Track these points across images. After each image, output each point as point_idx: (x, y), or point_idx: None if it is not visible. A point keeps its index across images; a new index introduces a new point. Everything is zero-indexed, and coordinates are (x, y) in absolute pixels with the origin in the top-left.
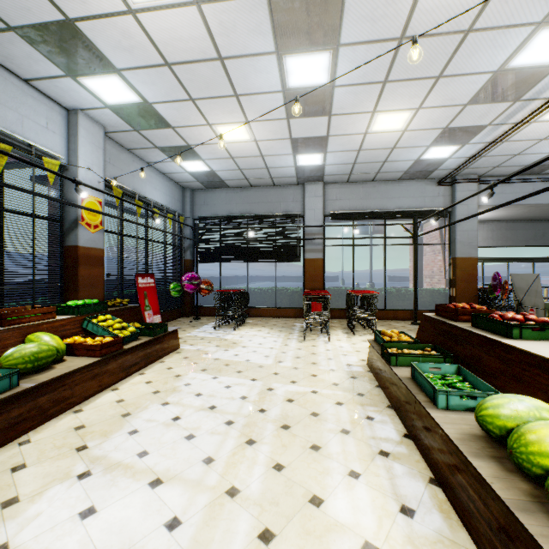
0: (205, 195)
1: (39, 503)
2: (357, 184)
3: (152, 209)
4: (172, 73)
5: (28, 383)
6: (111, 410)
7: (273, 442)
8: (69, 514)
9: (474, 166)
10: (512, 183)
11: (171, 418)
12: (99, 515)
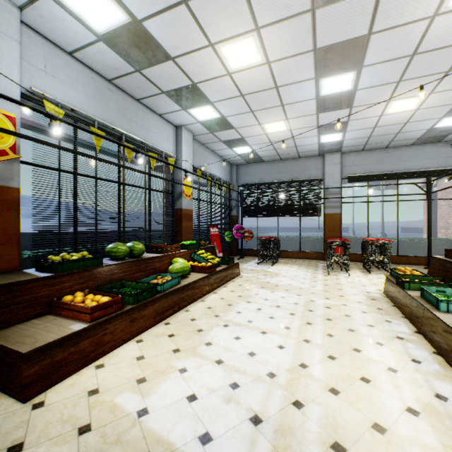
0: (246, 168)
1: (213, 332)
2: (371, 152)
3: (218, 182)
4: (243, 99)
5: (184, 282)
6: (220, 302)
7: (323, 325)
8: (229, 337)
9: None
10: None
11: (256, 308)
12: (243, 339)
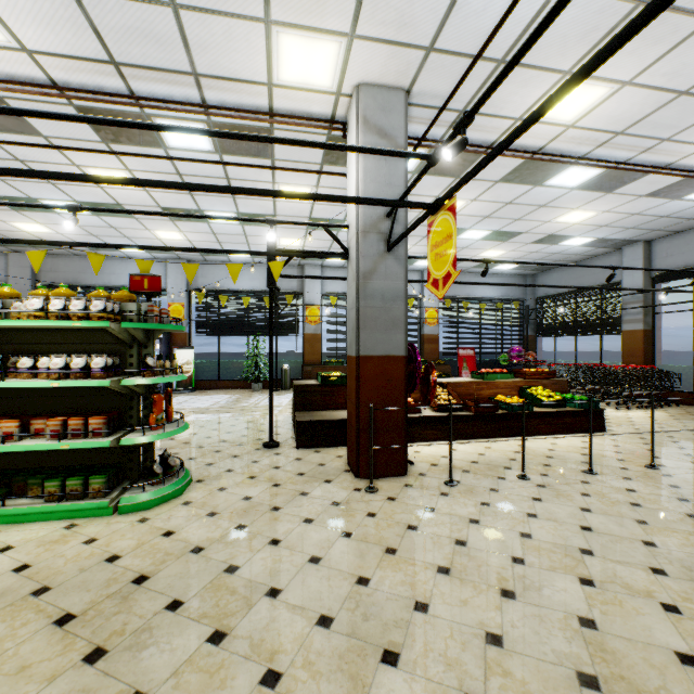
0: (541, 277)
1: None
2: None
3: (467, 307)
4: None
5: None
6: None
7: None
8: None
9: None
10: None
11: None
12: None
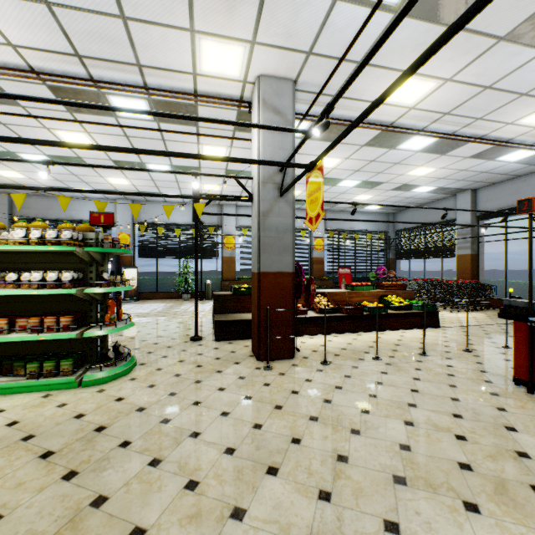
0: (400, 215)
1: None
2: (506, 183)
3: (345, 237)
4: None
5: None
6: None
7: None
8: None
9: None
10: None
11: None
12: None
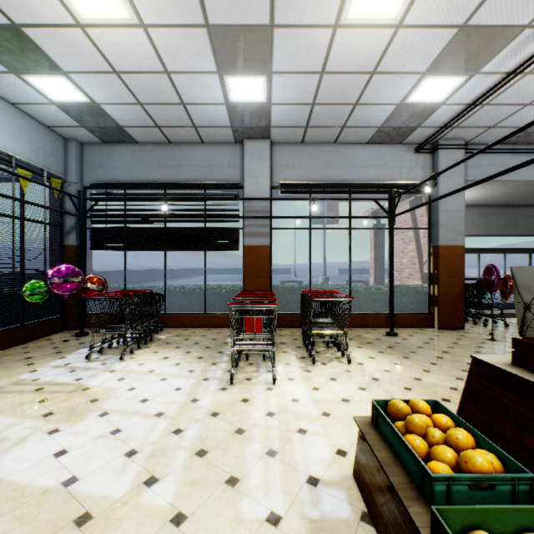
0: (101, 152)
1: None
2: (315, 147)
3: None
4: None
5: None
6: None
7: None
8: None
9: (467, 124)
10: (502, 153)
11: None
12: None
